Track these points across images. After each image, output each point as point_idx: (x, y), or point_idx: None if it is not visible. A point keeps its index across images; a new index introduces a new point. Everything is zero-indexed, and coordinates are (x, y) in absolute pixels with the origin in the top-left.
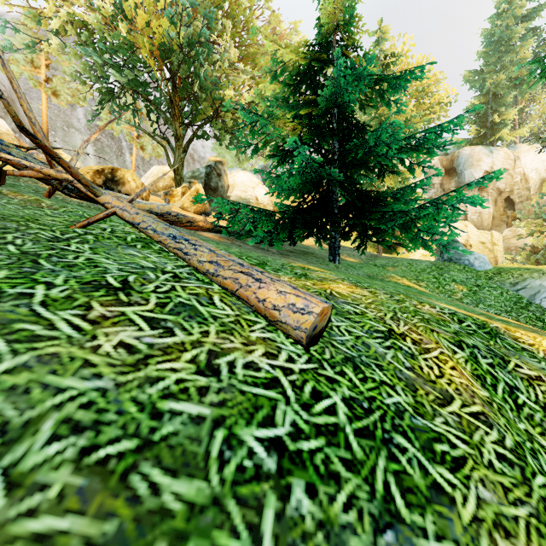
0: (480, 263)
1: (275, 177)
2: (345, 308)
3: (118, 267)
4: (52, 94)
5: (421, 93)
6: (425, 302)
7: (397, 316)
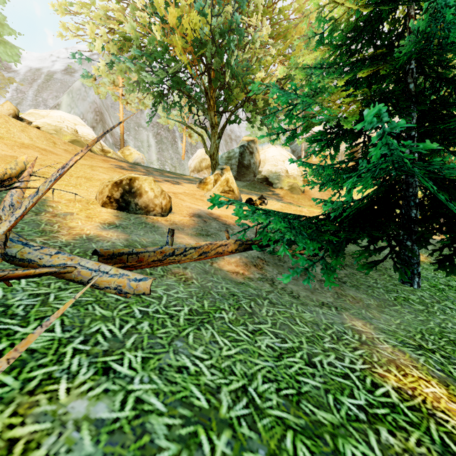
0: None
1: (317, 167)
2: None
3: None
4: (126, 104)
5: None
6: None
7: None
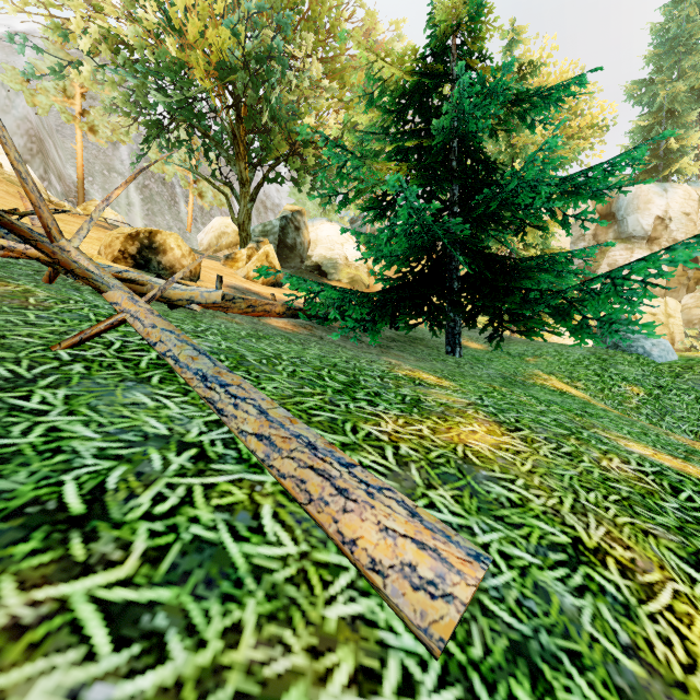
0: (661, 351)
1: (370, 237)
2: (491, 492)
3: (98, 446)
4: (89, 130)
5: (566, 113)
6: (611, 451)
7: (581, 501)
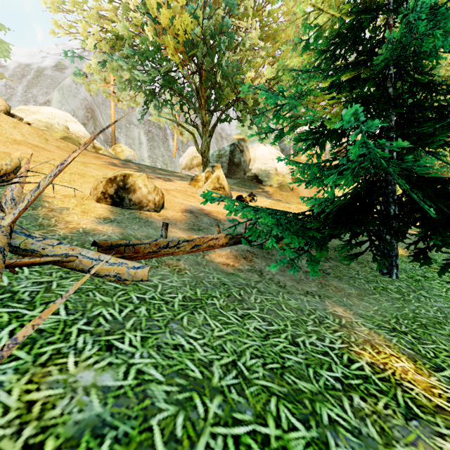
0: None
1: (304, 165)
2: None
3: None
4: (118, 101)
5: None
6: None
7: None
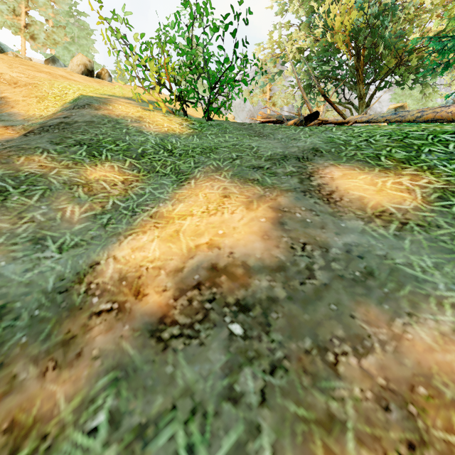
0: None
1: None
2: None
3: None
4: (272, 105)
5: None
6: None
7: None
